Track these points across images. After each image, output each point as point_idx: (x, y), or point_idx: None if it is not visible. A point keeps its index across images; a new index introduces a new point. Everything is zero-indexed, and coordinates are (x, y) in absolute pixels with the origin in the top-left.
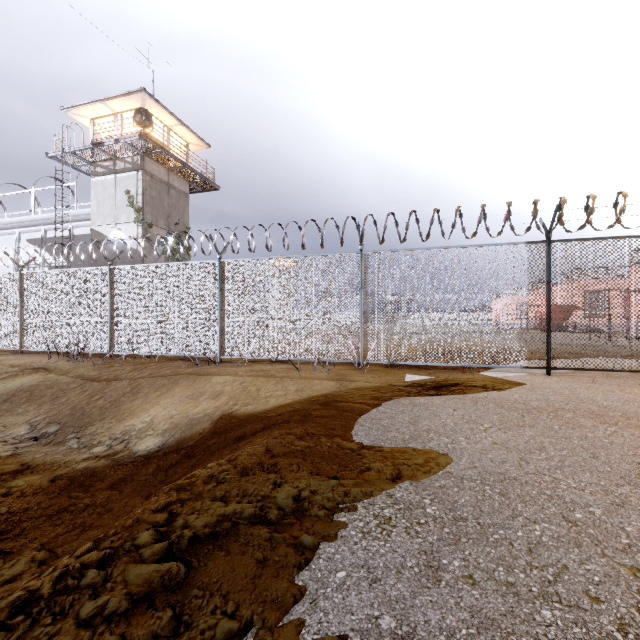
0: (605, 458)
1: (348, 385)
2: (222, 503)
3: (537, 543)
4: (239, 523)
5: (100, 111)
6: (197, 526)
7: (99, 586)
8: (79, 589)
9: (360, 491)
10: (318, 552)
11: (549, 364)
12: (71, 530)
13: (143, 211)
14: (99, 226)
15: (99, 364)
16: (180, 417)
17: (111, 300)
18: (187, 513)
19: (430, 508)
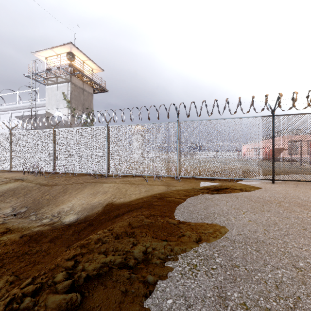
0: (310, 229)
1: (171, 188)
2: (104, 255)
3: (280, 282)
4: (113, 268)
5: (50, 53)
6: (89, 270)
7: (30, 309)
8: (19, 310)
9: (179, 248)
10: (156, 286)
11: (273, 178)
12: (28, 264)
13: (71, 102)
14: (49, 109)
15: (48, 177)
16: (87, 204)
17: (54, 145)
18: (84, 261)
19: (218, 259)
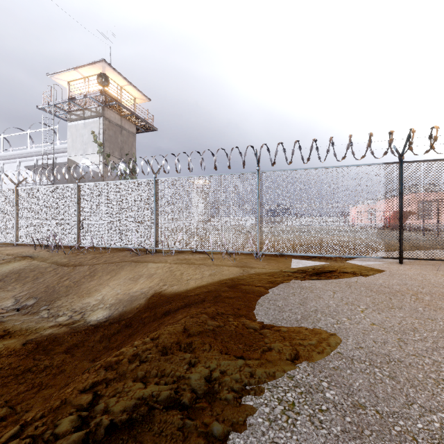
0: None
1: (249, 271)
2: (142, 385)
3: (440, 438)
4: (155, 408)
5: (74, 76)
6: (116, 412)
7: None
8: None
9: (264, 372)
10: (227, 443)
11: (401, 255)
12: (30, 389)
13: (103, 145)
14: (73, 156)
15: (69, 253)
16: (123, 294)
17: (78, 208)
18: (109, 395)
19: (329, 392)
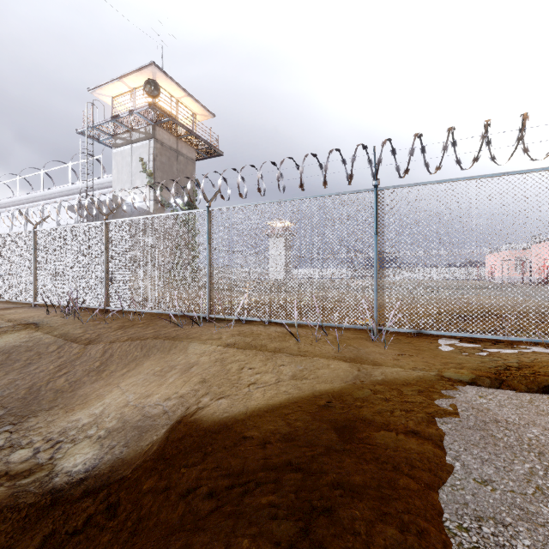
0: None
1: (371, 373)
2: None
3: None
4: None
5: (119, 89)
6: None
7: None
8: None
9: None
10: None
11: None
12: None
13: (154, 176)
14: (119, 191)
15: (90, 320)
16: (134, 408)
17: (106, 255)
18: None
19: None
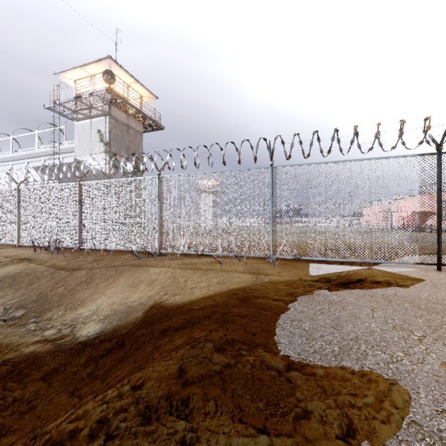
0: None
1: (263, 279)
2: None
3: None
4: None
5: (80, 74)
6: None
7: None
8: None
9: None
10: None
11: (440, 261)
12: None
13: (110, 145)
14: (80, 156)
15: (69, 256)
16: (120, 304)
17: (80, 207)
18: None
19: None
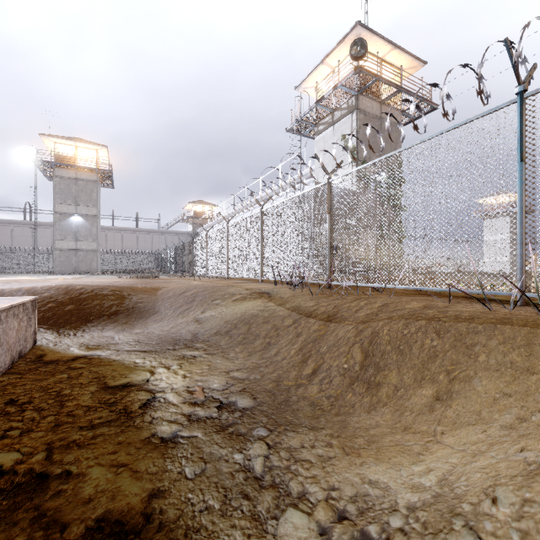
0: None
1: None
2: None
3: None
4: None
5: (321, 74)
6: None
7: None
8: None
9: None
10: None
11: None
12: None
13: (357, 150)
14: (320, 177)
15: (317, 294)
16: None
17: (329, 220)
18: None
19: None
